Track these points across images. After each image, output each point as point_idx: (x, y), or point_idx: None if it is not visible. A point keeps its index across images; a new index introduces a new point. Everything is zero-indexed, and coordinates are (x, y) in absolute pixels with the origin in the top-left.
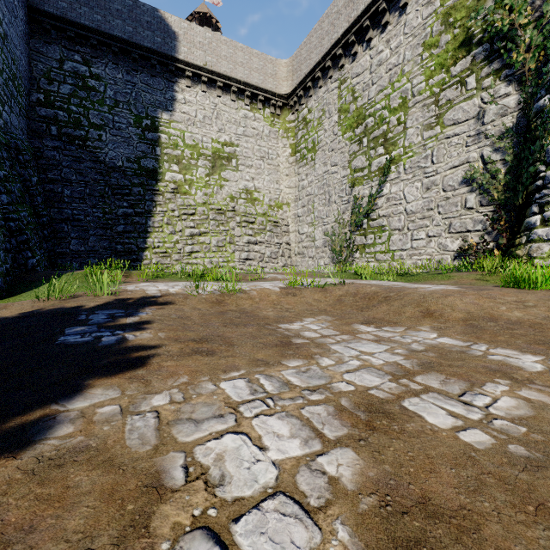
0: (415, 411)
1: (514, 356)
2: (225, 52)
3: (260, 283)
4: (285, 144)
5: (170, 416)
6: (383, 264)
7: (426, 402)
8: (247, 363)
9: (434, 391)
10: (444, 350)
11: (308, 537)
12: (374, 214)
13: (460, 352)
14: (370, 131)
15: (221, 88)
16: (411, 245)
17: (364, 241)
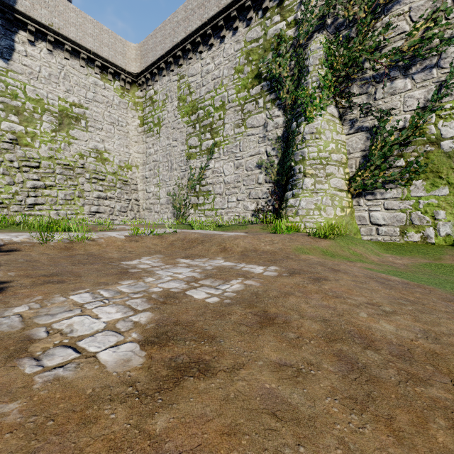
0: (190, 294)
1: (254, 267)
2: (74, 20)
3: (108, 232)
4: (134, 115)
5: (31, 315)
6: (210, 218)
7: (198, 290)
8: (92, 285)
9: (205, 286)
10: (223, 268)
11: (118, 339)
12: (204, 181)
13: (230, 268)
14: (201, 120)
15: (69, 51)
16: (227, 205)
17: (197, 201)
